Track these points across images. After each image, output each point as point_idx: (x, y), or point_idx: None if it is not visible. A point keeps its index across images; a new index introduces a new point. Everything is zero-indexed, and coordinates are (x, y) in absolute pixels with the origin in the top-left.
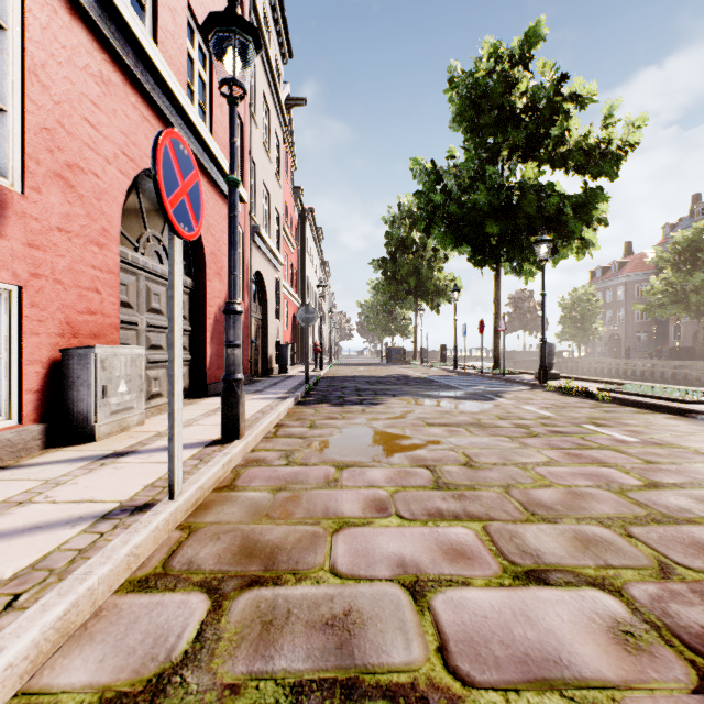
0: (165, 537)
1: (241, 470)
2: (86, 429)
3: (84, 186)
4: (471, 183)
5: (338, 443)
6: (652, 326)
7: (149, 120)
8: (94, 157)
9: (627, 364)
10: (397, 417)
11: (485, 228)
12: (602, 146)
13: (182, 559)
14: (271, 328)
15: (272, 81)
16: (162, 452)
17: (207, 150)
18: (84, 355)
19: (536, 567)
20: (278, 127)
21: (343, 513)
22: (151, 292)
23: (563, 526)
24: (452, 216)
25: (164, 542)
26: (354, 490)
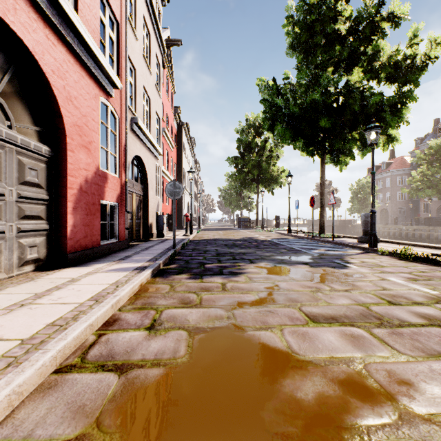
0: None
1: None
2: None
3: None
4: (306, 89)
5: (178, 399)
6: (410, 203)
7: None
8: None
9: (396, 228)
10: (264, 300)
11: (319, 122)
12: (406, 62)
13: None
14: (151, 202)
15: (151, 11)
16: None
17: (61, 11)
18: None
19: None
20: (158, 51)
21: None
22: None
23: None
24: (291, 115)
25: None
26: None
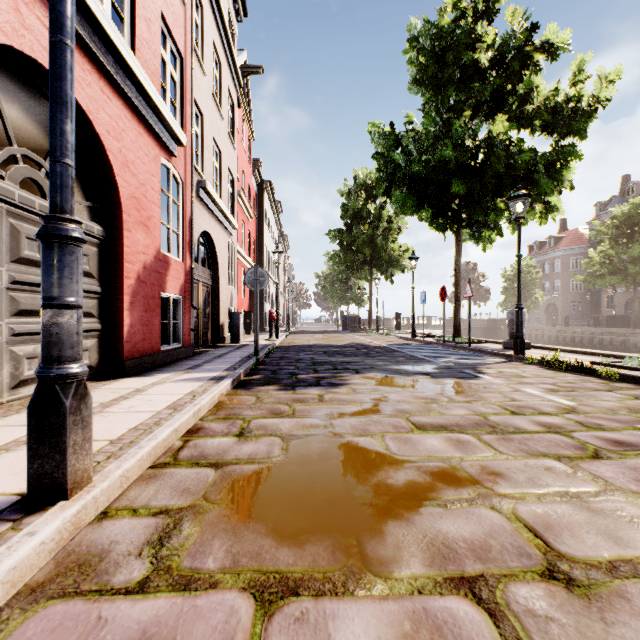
0: None
1: (9, 621)
2: None
3: None
4: (434, 141)
5: (276, 484)
6: (587, 296)
7: None
8: None
9: (566, 331)
10: (368, 410)
11: (451, 187)
12: (569, 105)
13: None
14: (222, 294)
15: (223, 33)
16: None
17: (118, 58)
18: None
19: None
20: (232, 85)
21: None
22: (20, 234)
23: None
24: (414, 176)
25: None
26: None
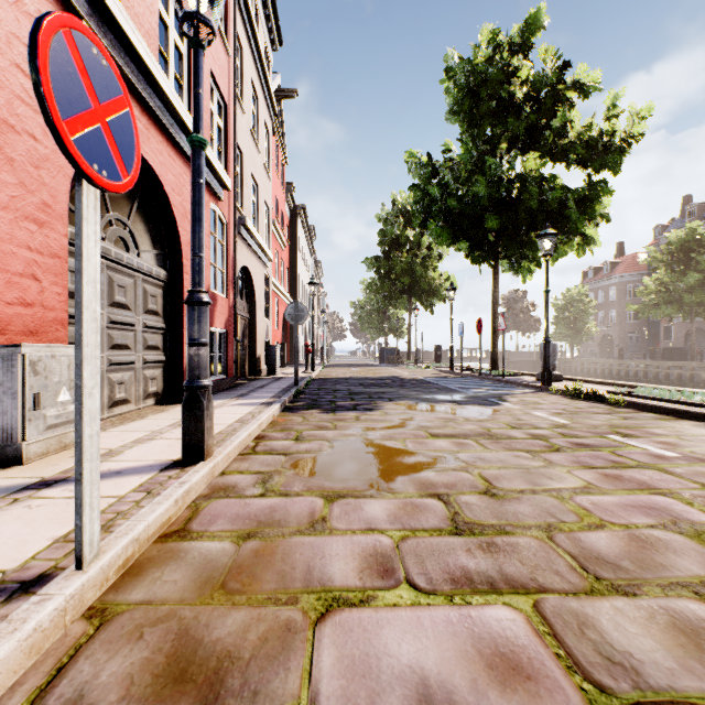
0: (57, 636)
1: (202, 503)
2: (10, 449)
3: (15, 148)
4: (469, 175)
5: (328, 462)
6: (644, 326)
7: None
8: (29, 115)
9: (620, 365)
10: (396, 426)
11: (485, 222)
12: (604, 139)
13: (67, 689)
14: (259, 327)
15: (260, 67)
16: (101, 480)
17: (182, 126)
18: (7, 356)
19: (640, 696)
20: (267, 116)
21: (332, 579)
22: (114, 283)
23: (648, 601)
24: (450, 210)
25: (52, 648)
26: (348, 535)
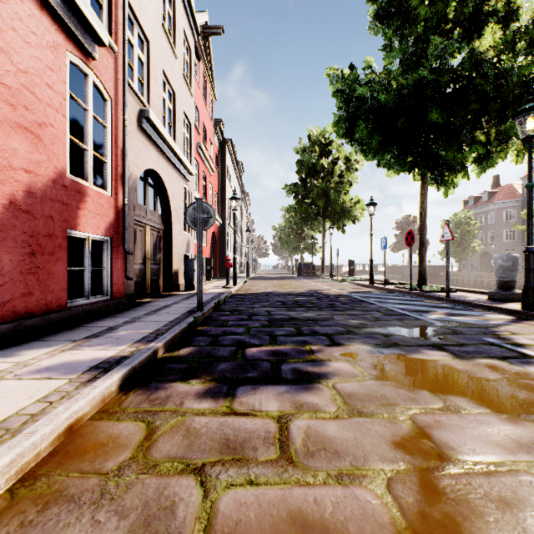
0: None
1: None
2: None
3: None
4: (404, 69)
5: None
6: (522, 244)
7: None
8: None
9: None
10: None
11: (428, 114)
12: None
13: None
14: (176, 240)
15: None
16: None
17: None
18: None
19: None
20: (189, 30)
21: None
22: None
23: None
24: (381, 108)
25: None
26: None
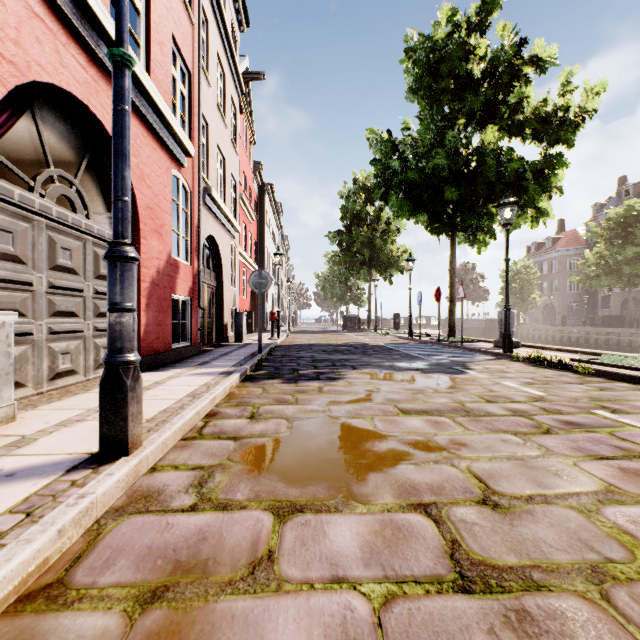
0: None
1: (107, 525)
2: None
3: None
4: (429, 149)
5: (284, 450)
6: (584, 296)
7: (43, 20)
8: None
9: (563, 331)
10: (362, 399)
11: (444, 193)
12: (558, 115)
13: None
14: (226, 295)
15: (227, 44)
16: None
17: (137, 83)
18: None
19: None
20: (235, 93)
21: None
22: (56, 245)
23: None
24: (410, 182)
25: None
26: (303, 595)
